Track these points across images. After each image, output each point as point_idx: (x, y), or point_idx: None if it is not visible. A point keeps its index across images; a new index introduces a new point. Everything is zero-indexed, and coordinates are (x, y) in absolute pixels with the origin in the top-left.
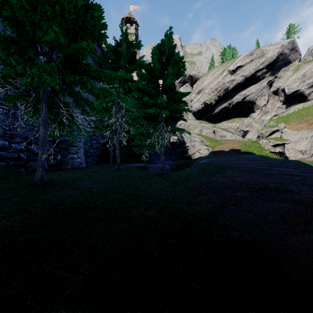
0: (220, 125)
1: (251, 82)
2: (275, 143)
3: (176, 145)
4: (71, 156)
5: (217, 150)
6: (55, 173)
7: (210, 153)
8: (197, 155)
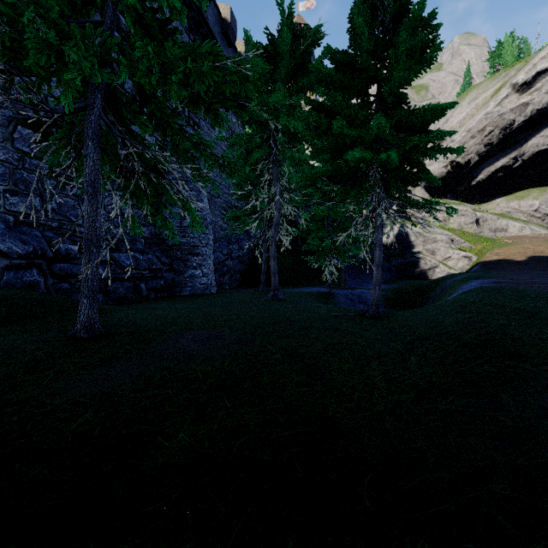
0: (490, 208)
1: None
2: None
3: (392, 249)
4: (191, 272)
5: (493, 259)
6: (150, 306)
7: (474, 267)
8: (442, 270)
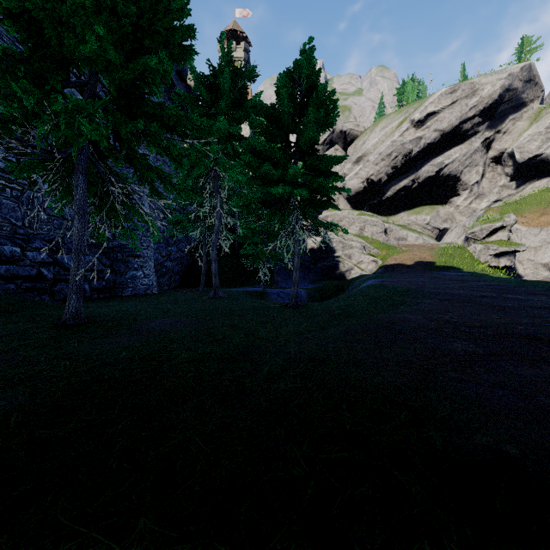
0: (396, 220)
1: (453, 142)
2: (499, 250)
3: (318, 254)
4: (132, 273)
5: (392, 263)
6: (103, 304)
7: (379, 269)
8: (356, 272)
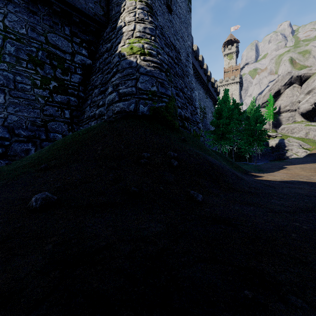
0: None
1: None
2: None
3: (274, 148)
4: None
5: (313, 152)
6: None
7: (305, 155)
8: (294, 156)
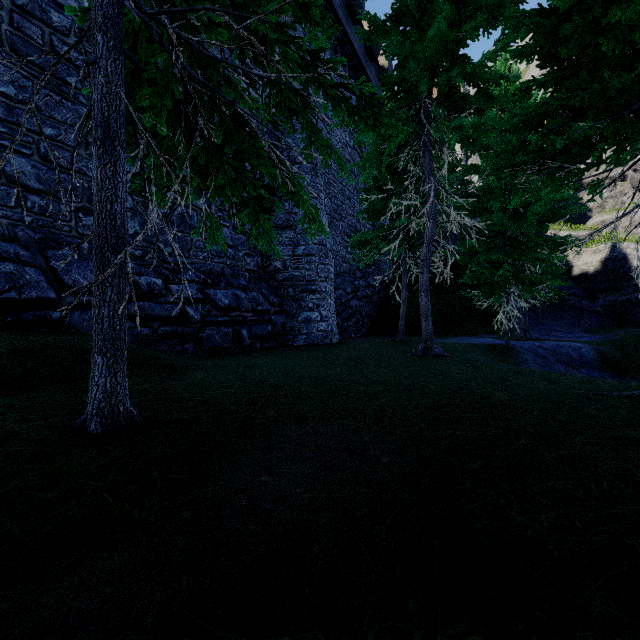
0: None
1: None
2: None
3: (598, 282)
4: (306, 315)
5: None
6: (248, 362)
7: None
8: None
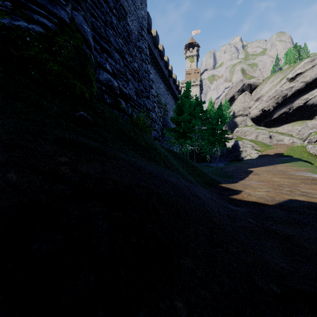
0: (279, 129)
1: (314, 86)
2: None
3: (231, 150)
4: None
5: (264, 154)
6: None
7: (257, 156)
8: (248, 157)
